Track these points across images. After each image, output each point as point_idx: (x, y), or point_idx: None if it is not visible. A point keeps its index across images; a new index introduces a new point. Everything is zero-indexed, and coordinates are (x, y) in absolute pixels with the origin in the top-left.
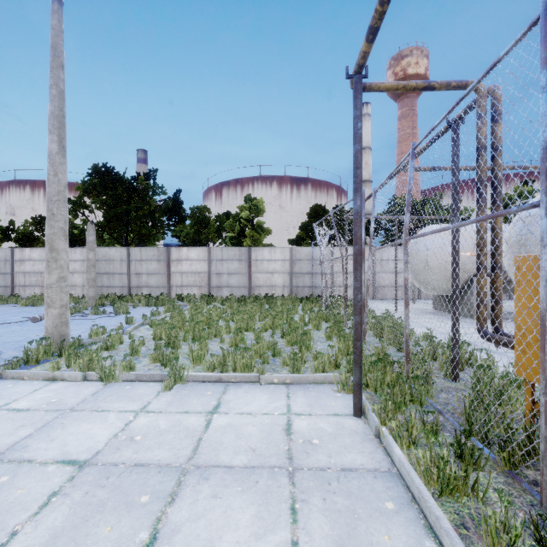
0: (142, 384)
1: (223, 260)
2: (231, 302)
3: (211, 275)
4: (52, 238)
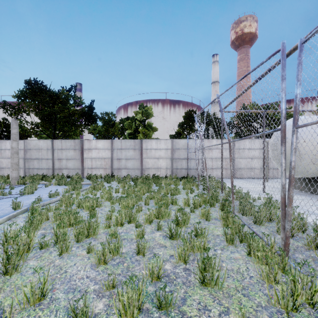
0: None
1: (122, 149)
2: (124, 183)
3: (113, 160)
4: None
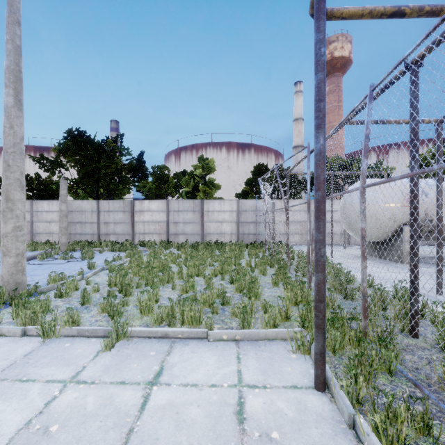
0: (83, 340)
1: (179, 211)
2: (185, 248)
3: (169, 224)
4: (8, 188)
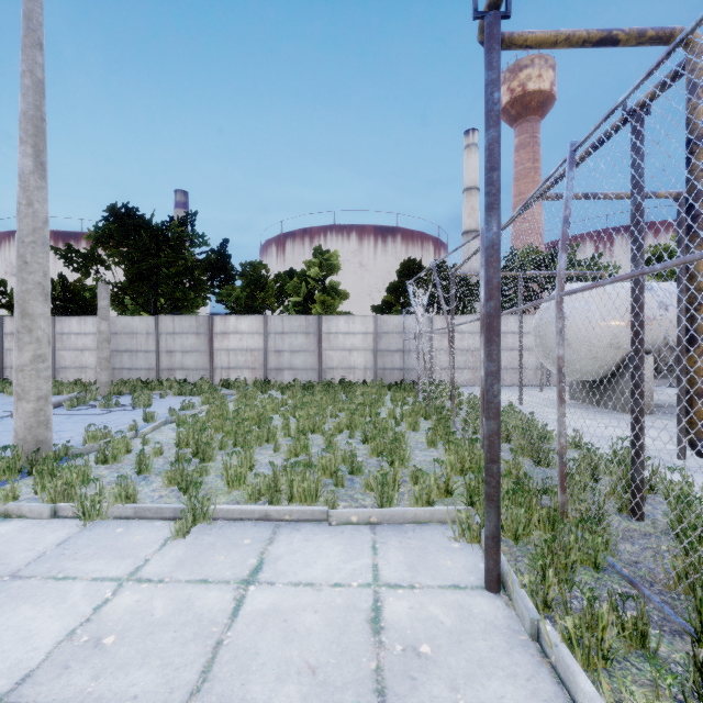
0: (143, 523)
1: (284, 333)
2: (293, 391)
3: (268, 353)
4: (24, 297)
